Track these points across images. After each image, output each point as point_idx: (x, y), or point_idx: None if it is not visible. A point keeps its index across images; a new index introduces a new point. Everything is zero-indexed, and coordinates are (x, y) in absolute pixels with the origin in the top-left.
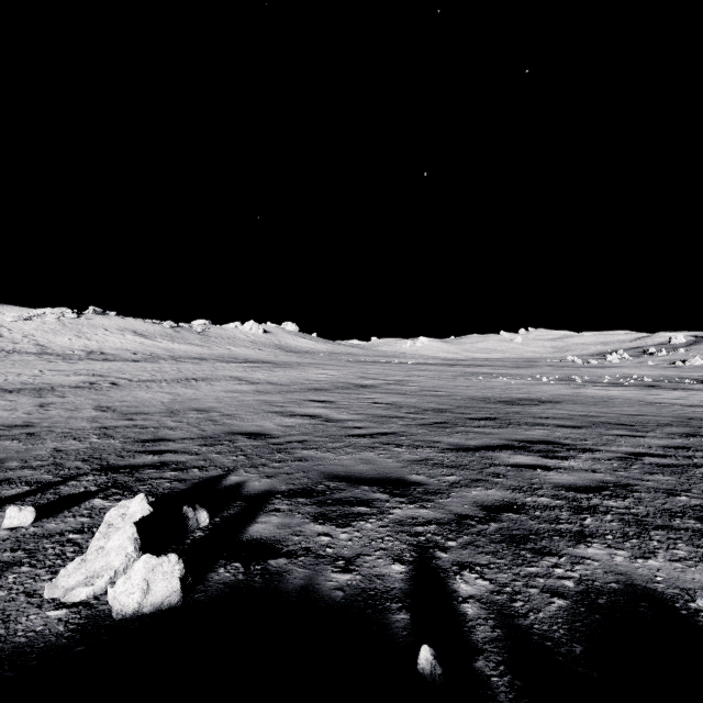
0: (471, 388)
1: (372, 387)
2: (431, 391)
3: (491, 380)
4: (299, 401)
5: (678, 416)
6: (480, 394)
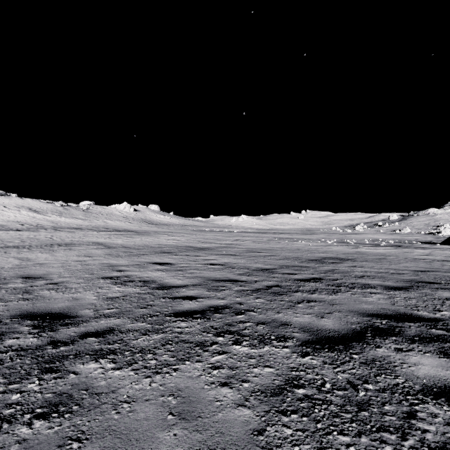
0: (284, 249)
1: (209, 249)
2: (255, 252)
3: (294, 243)
4: (142, 264)
5: None
6: (293, 254)
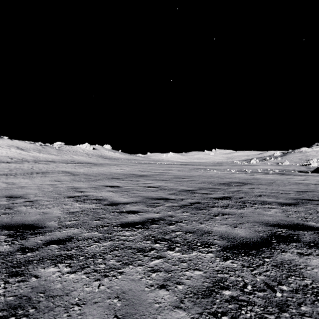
0: (201, 176)
1: (147, 176)
2: (180, 178)
3: (208, 172)
4: (97, 186)
5: None
6: (207, 180)
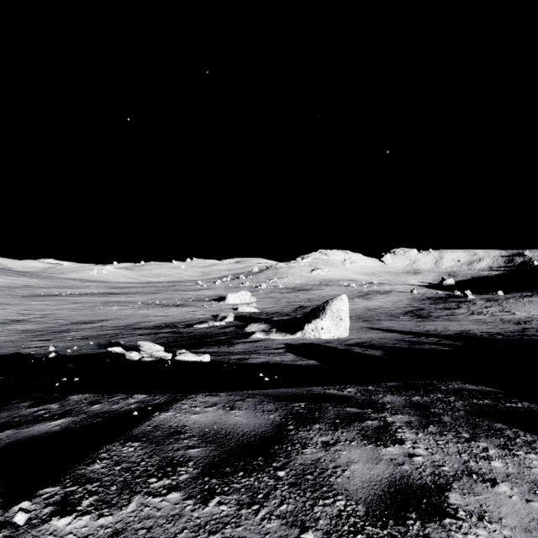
0: (84, 315)
1: (23, 321)
2: (56, 320)
3: (106, 308)
4: None
5: (136, 322)
6: (81, 319)
